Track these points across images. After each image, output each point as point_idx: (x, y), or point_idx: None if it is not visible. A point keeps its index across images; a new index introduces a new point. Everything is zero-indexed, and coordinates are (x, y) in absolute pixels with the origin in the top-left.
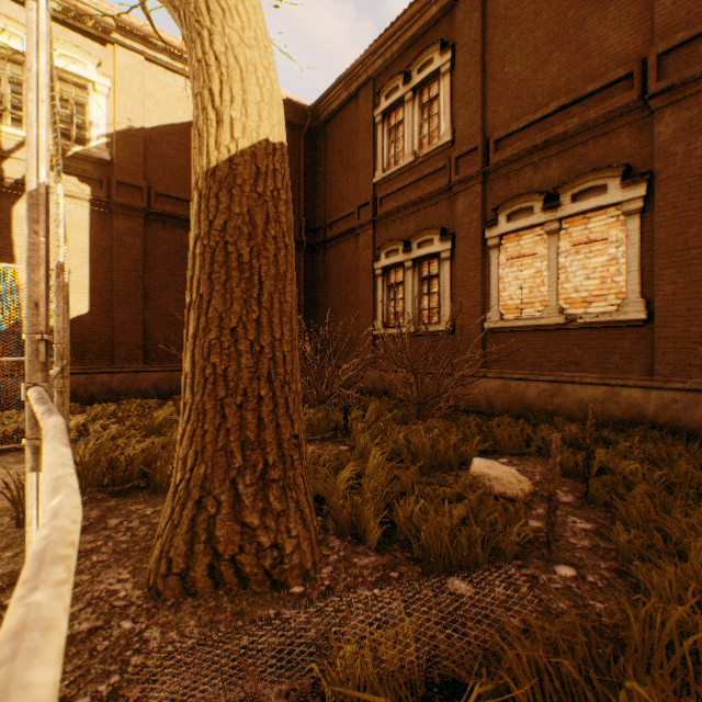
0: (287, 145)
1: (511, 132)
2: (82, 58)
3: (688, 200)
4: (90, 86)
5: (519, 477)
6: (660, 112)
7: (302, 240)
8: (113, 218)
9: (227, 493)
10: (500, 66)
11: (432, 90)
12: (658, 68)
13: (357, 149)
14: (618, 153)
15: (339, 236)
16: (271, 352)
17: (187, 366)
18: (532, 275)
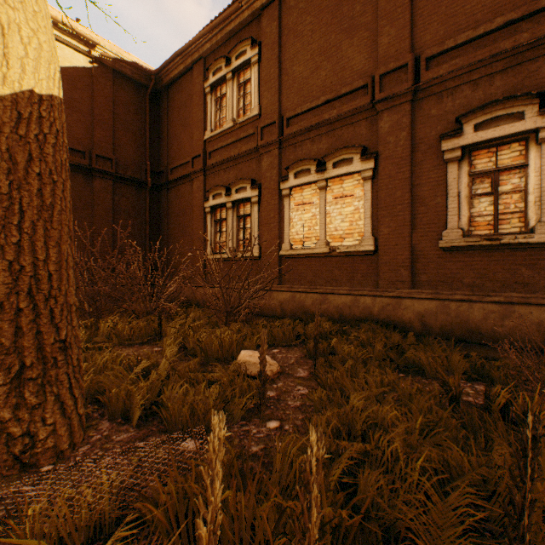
0: (134, 100)
1: (297, 113)
2: None
3: (396, 173)
4: None
5: (270, 362)
6: (382, 113)
7: (147, 181)
8: None
9: None
10: (291, 65)
11: (247, 74)
12: (381, 84)
13: (192, 111)
14: (360, 137)
15: (178, 179)
16: (33, 271)
17: None
18: (310, 218)
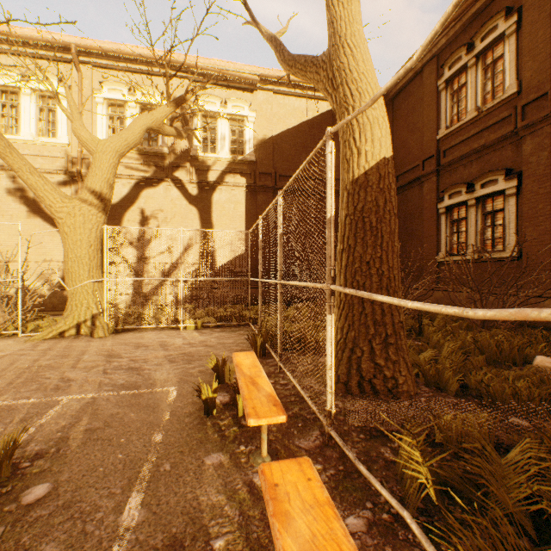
0: None
1: None
2: (242, 104)
3: None
4: (245, 119)
5: None
6: None
7: None
8: (256, 195)
9: (366, 346)
10: None
11: (496, 51)
12: None
13: (421, 114)
14: None
15: (405, 185)
16: (387, 274)
17: (341, 282)
18: None
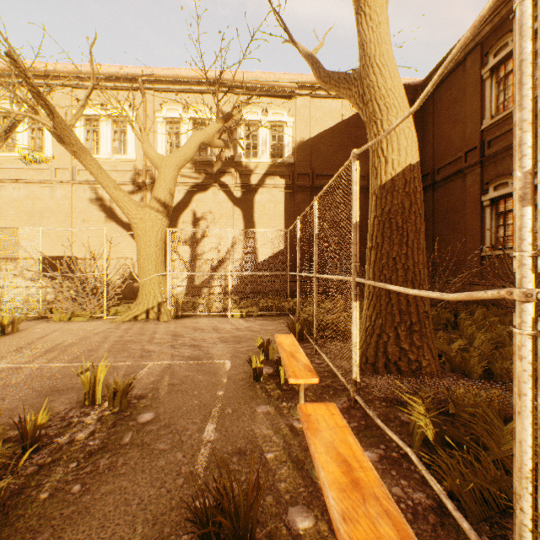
0: None
1: None
2: (281, 111)
3: None
4: (284, 124)
5: None
6: None
7: None
8: (294, 195)
9: (392, 332)
10: None
11: None
12: None
13: (463, 105)
14: None
15: (446, 178)
16: (412, 269)
17: (369, 275)
18: None
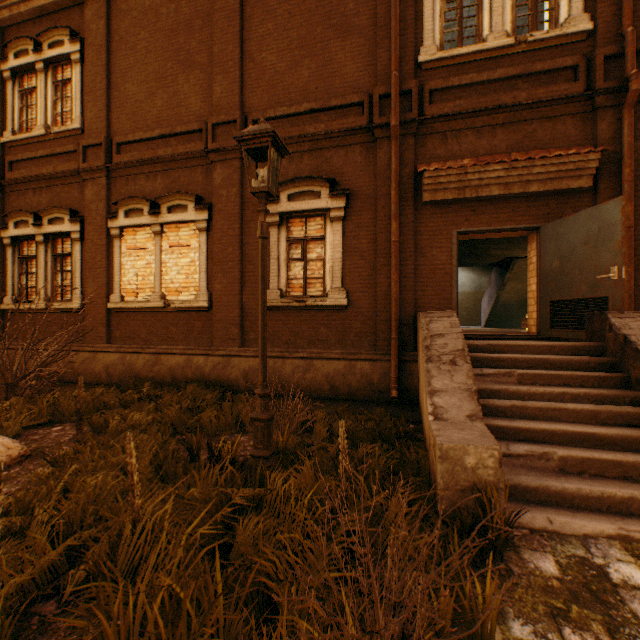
0: None
1: (130, 141)
2: None
3: (228, 228)
4: None
5: (11, 445)
6: (216, 164)
7: None
8: None
9: None
10: (123, 80)
11: (68, 72)
12: (215, 133)
13: None
14: (196, 184)
15: None
16: None
17: None
18: (145, 266)
